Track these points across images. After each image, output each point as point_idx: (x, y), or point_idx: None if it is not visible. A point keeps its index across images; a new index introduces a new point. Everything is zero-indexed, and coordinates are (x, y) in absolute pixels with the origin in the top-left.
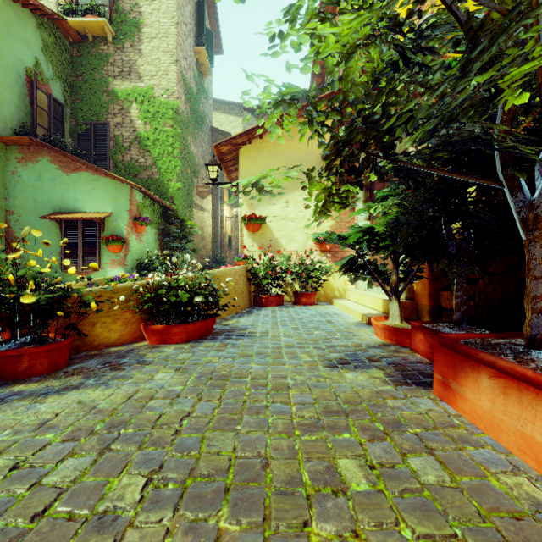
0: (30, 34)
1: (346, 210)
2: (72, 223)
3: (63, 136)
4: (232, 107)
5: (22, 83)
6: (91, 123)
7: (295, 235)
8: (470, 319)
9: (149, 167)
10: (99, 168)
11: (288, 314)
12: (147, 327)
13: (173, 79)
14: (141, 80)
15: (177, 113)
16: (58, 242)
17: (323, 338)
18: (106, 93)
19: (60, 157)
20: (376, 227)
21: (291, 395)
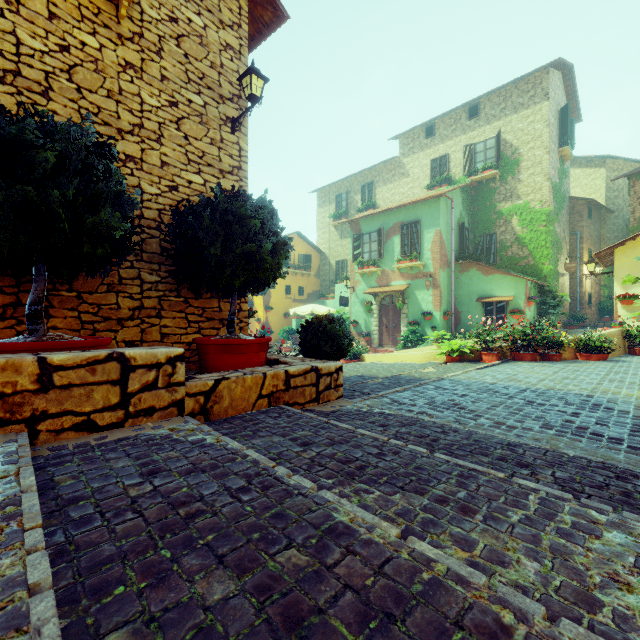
0: (458, 199)
1: None
2: (489, 303)
3: (468, 247)
4: (590, 159)
5: (456, 228)
6: (484, 235)
7: None
8: None
9: (526, 257)
10: (509, 273)
11: None
12: (581, 354)
13: (545, 192)
14: (519, 199)
15: (549, 216)
16: (480, 313)
17: None
18: (493, 214)
19: (482, 267)
20: None
21: None
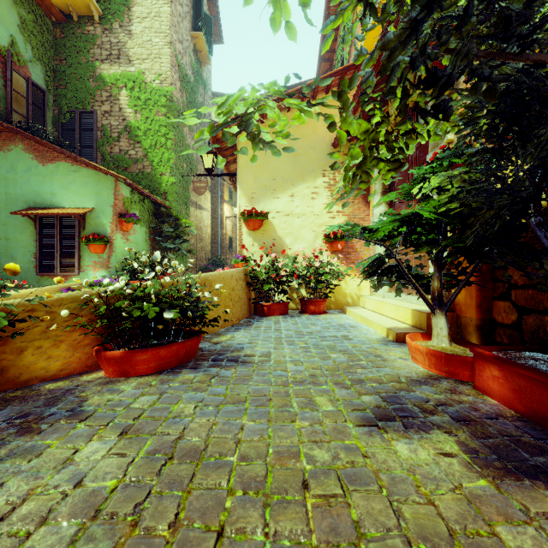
0: (5, 9)
1: (360, 205)
2: (48, 220)
3: (45, 125)
4: None
5: None
6: (76, 111)
7: (302, 233)
8: (545, 341)
9: (140, 159)
10: (78, 156)
11: (294, 327)
12: (100, 353)
13: (166, 63)
14: (131, 64)
15: (171, 101)
16: (32, 242)
17: (344, 365)
18: (92, 78)
19: (35, 146)
20: (423, 212)
21: (310, 511)
